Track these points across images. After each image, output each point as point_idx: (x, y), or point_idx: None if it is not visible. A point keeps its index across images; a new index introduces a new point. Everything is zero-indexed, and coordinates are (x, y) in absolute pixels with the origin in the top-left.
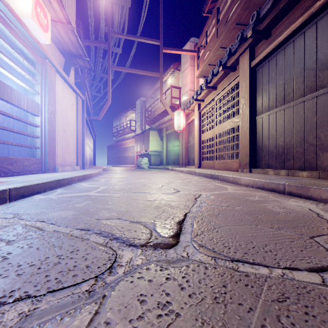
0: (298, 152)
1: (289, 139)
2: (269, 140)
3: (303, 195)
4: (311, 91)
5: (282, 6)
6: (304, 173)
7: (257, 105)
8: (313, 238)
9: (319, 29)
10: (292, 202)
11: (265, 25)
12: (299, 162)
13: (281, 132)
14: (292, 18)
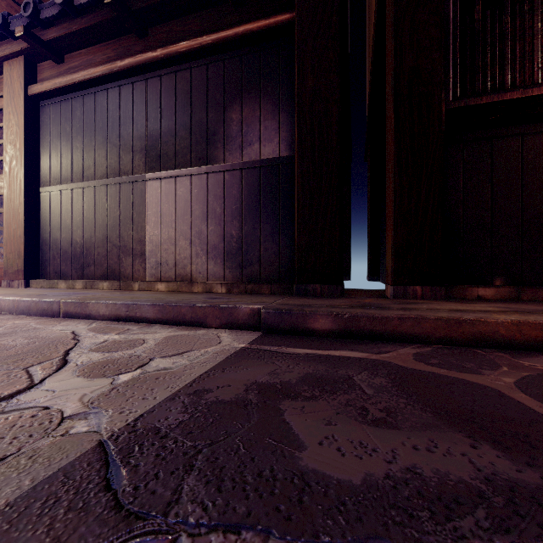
0: (101, 255)
1: (90, 234)
2: (62, 232)
3: (82, 313)
4: (115, 174)
5: (76, 29)
6: (105, 284)
7: (41, 167)
8: (29, 367)
9: (123, 97)
10: (60, 326)
11: (52, 38)
12: (101, 268)
13: (79, 223)
14: (93, 59)
